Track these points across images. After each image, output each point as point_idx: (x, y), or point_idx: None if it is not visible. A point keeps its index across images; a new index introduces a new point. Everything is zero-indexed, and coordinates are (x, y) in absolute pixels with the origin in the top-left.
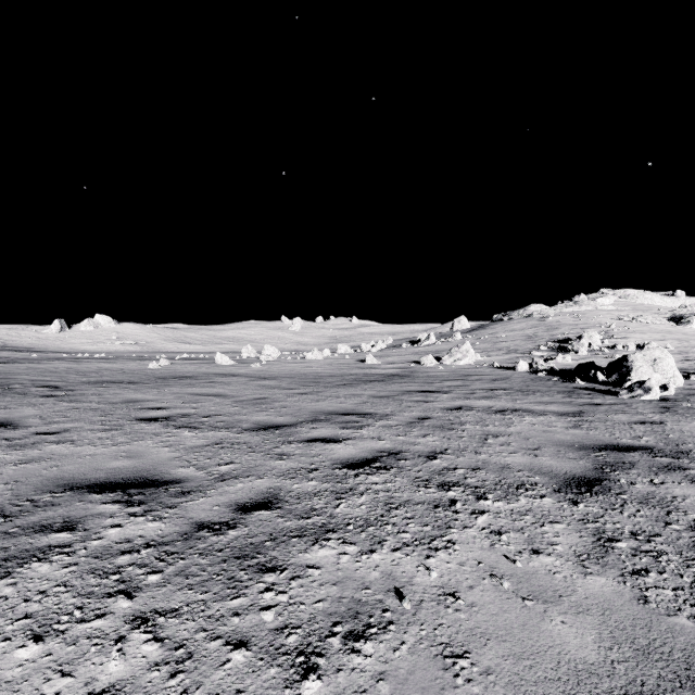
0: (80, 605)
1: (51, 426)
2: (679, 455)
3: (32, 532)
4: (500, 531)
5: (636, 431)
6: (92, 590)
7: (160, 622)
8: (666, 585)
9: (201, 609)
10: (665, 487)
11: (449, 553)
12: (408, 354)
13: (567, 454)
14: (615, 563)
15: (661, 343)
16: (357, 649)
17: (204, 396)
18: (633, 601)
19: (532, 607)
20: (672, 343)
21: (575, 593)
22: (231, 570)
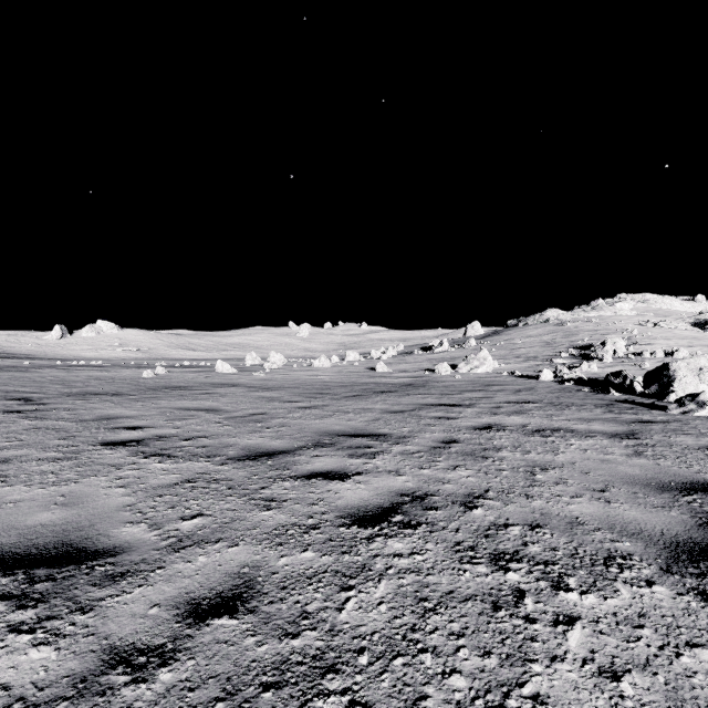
0: None
1: None
2: None
3: None
4: (613, 669)
5: None
6: None
7: None
8: None
9: None
10: None
11: None
12: (421, 361)
13: (648, 499)
14: None
15: (690, 350)
16: None
17: (193, 412)
18: None
19: None
20: (702, 350)
21: None
22: None
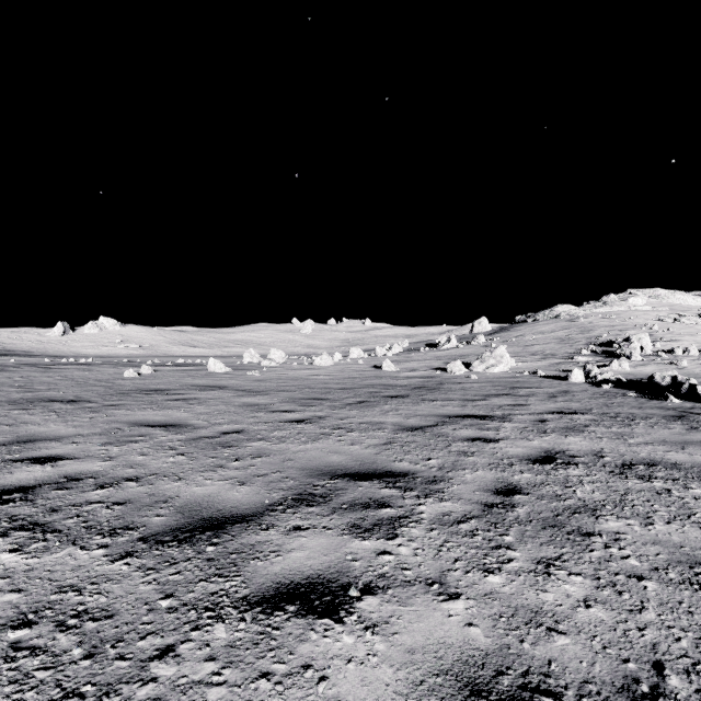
0: None
1: None
2: None
3: None
4: None
5: None
6: None
7: None
8: None
9: None
10: None
11: None
12: (429, 359)
13: None
14: None
15: None
16: None
17: (149, 428)
18: None
19: None
20: None
21: None
22: None
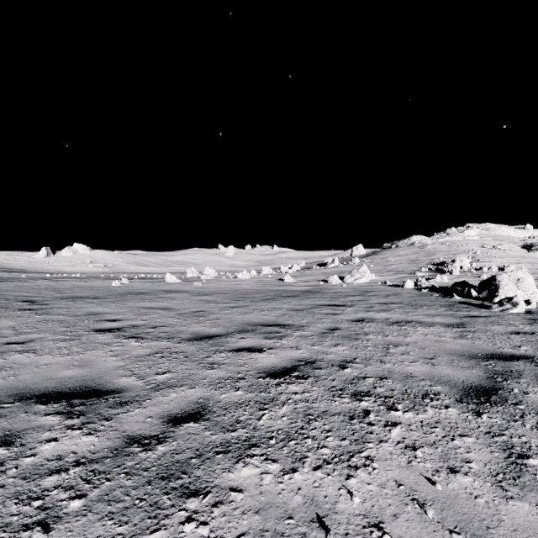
0: None
1: (20, 336)
2: None
3: None
4: (414, 446)
5: (514, 341)
6: (10, 520)
7: None
8: None
9: None
10: None
11: (368, 472)
12: (318, 274)
13: (460, 363)
14: (532, 484)
15: (518, 266)
16: None
17: (153, 310)
18: None
19: None
20: (526, 266)
21: (501, 523)
22: (155, 494)
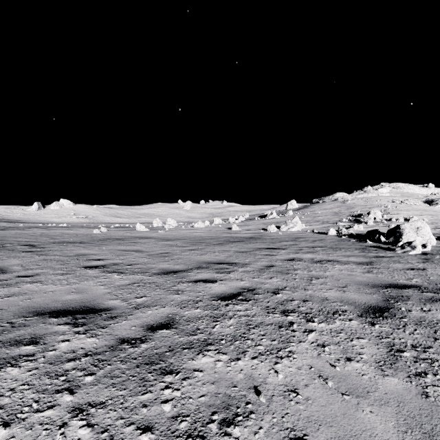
0: (37, 399)
1: (28, 271)
2: (438, 291)
3: (8, 345)
4: (323, 344)
5: (409, 275)
6: (46, 387)
7: (91, 412)
8: (439, 384)
9: (120, 402)
10: (431, 313)
11: (290, 360)
12: (259, 224)
13: (365, 290)
14: (403, 367)
15: (420, 217)
16: (229, 433)
17: (128, 252)
18: (418, 395)
19: (349, 400)
20: (427, 217)
21: (377, 390)
22: (142, 373)
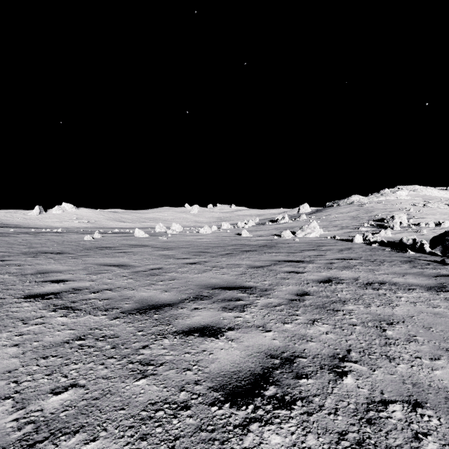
0: None
1: None
2: None
3: None
4: None
5: None
6: None
7: None
8: None
9: None
10: None
11: None
12: (271, 229)
13: None
14: None
15: None
16: None
17: (109, 267)
18: None
19: None
20: None
21: None
22: None
